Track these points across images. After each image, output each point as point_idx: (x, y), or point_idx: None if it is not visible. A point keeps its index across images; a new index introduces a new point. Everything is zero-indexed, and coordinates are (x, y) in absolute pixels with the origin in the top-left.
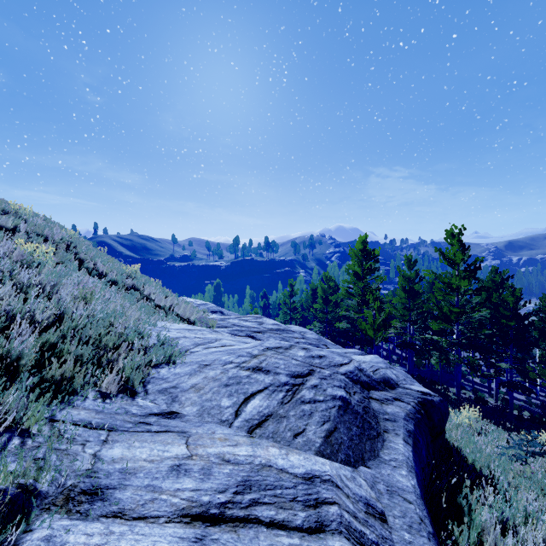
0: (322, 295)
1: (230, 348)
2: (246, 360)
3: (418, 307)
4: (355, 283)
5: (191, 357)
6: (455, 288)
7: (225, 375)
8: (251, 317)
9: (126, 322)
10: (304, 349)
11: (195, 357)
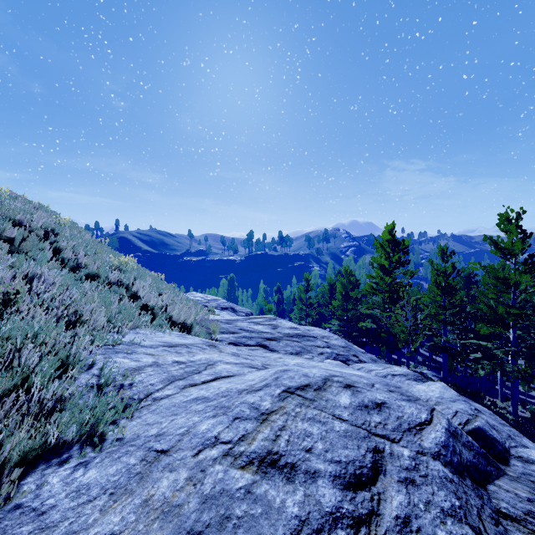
0: (342, 291)
1: (224, 389)
2: (248, 431)
3: (456, 306)
4: (381, 278)
5: (146, 415)
6: (513, 285)
7: (195, 490)
8: (263, 319)
9: (56, 342)
10: (348, 387)
11: (152, 420)
